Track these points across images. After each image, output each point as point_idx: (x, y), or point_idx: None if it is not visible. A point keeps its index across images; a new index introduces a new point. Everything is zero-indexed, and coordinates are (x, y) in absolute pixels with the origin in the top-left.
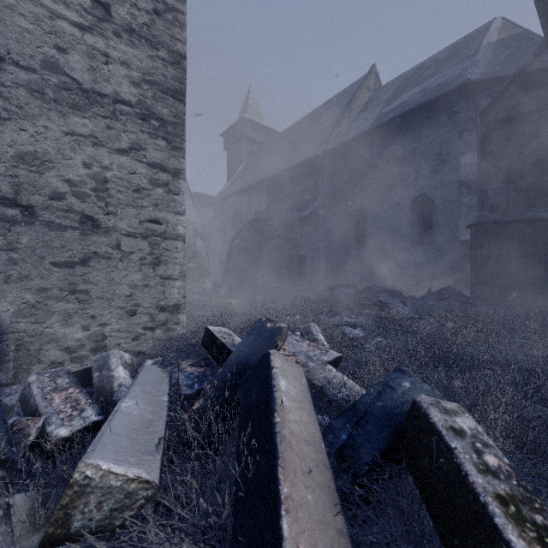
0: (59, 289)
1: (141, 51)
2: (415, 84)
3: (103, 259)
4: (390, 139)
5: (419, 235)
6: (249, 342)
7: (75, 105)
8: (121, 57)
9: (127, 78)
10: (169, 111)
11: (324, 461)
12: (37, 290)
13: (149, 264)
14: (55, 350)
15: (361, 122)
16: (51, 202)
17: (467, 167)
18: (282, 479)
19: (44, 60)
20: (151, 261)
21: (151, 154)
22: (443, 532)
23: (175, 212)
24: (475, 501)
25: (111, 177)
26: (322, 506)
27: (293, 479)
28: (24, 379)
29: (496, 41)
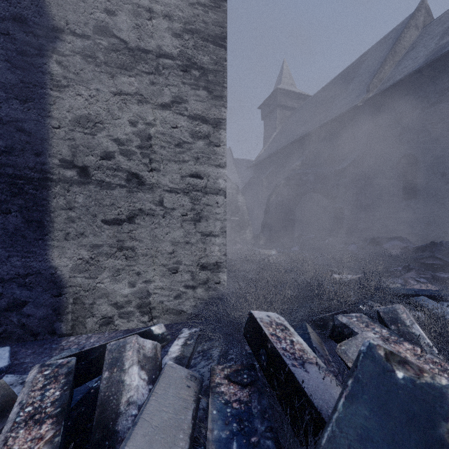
0: (109, 246)
1: (182, 1)
2: None
3: (147, 216)
4: None
5: None
6: (360, 424)
7: (122, 65)
8: (163, 10)
9: (169, 30)
10: (210, 59)
11: None
12: (90, 247)
13: (190, 220)
14: (105, 305)
15: (410, 61)
16: (102, 162)
17: None
18: None
19: (96, 25)
20: (192, 217)
21: (192, 106)
22: None
23: (215, 165)
24: None
25: (155, 133)
26: None
27: None
28: (80, 331)
29: None
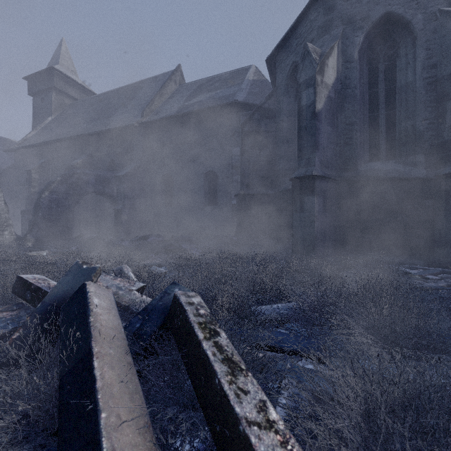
0: None
1: None
2: (207, 90)
3: None
4: (190, 126)
5: (209, 199)
6: (67, 280)
7: None
8: None
9: None
10: None
11: (123, 337)
12: None
13: None
14: None
15: (170, 107)
16: None
17: (236, 156)
18: (94, 346)
19: None
20: None
21: None
22: (180, 348)
23: None
24: (190, 327)
25: None
26: (119, 354)
27: (101, 345)
28: None
29: (252, 80)
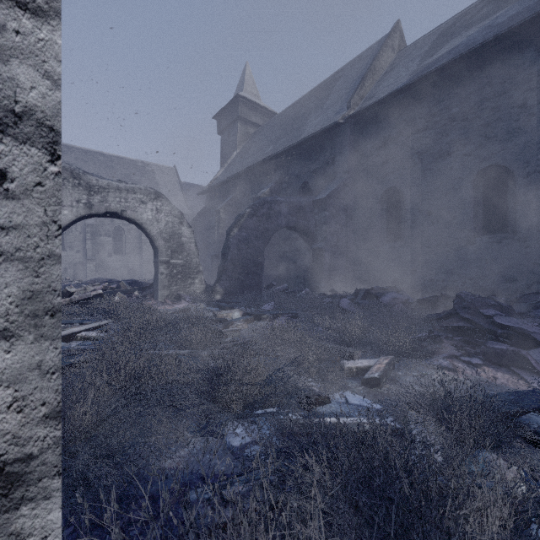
0: None
1: None
2: (467, 27)
3: None
4: (440, 95)
5: (486, 221)
6: None
7: None
8: None
9: None
10: None
11: None
12: None
13: None
14: None
15: (392, 80)
16: None
17: None
18: None
19: None
20: None
21: None
22: None
23: None
24: None
25: None
26: None
27: None
28: None
29: None
